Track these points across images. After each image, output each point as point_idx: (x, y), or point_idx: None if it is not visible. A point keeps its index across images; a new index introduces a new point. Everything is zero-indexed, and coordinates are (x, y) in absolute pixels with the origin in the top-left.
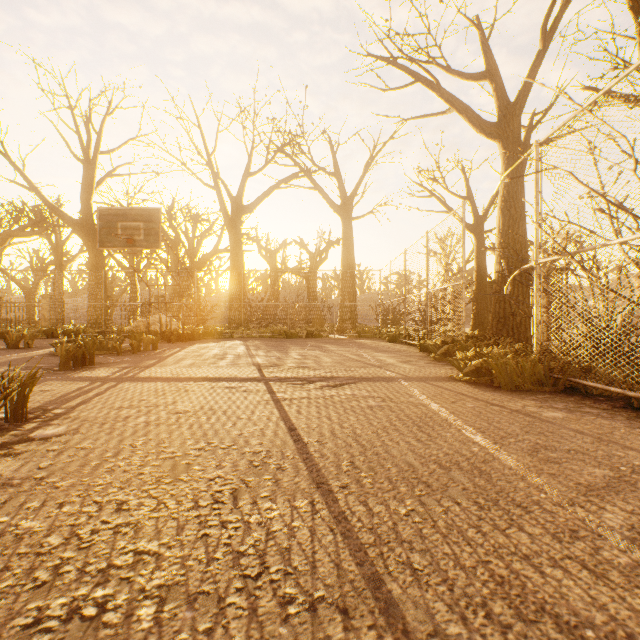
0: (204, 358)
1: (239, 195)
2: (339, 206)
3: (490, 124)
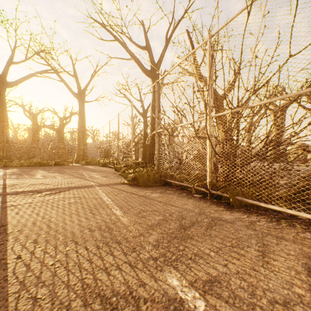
0: None
1: (4, 74)
2: (77, 94)
3: (148, 70)
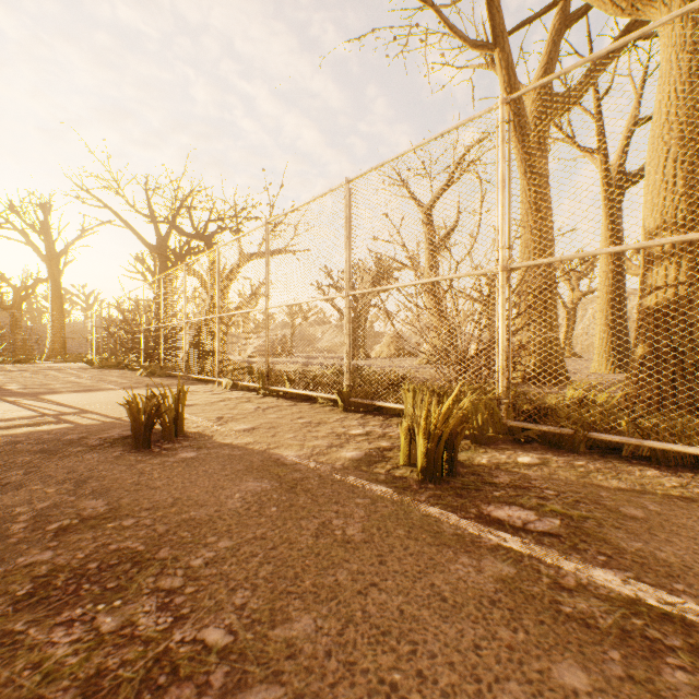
0: None
1: None
2: (48, 258)
3: (152, 245)
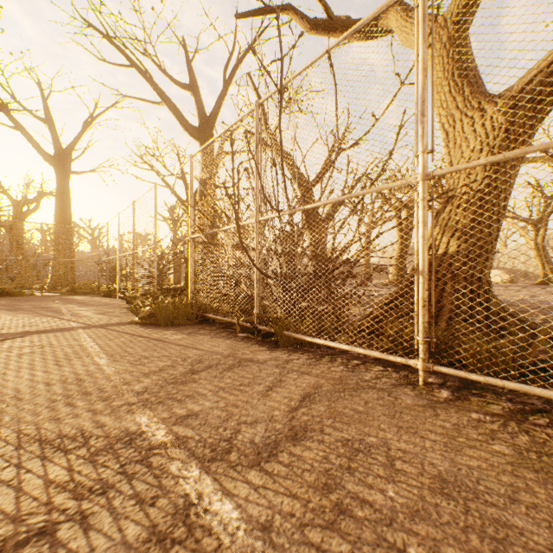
0: None
1: None
2: (52, 156)
3: (193, 127)
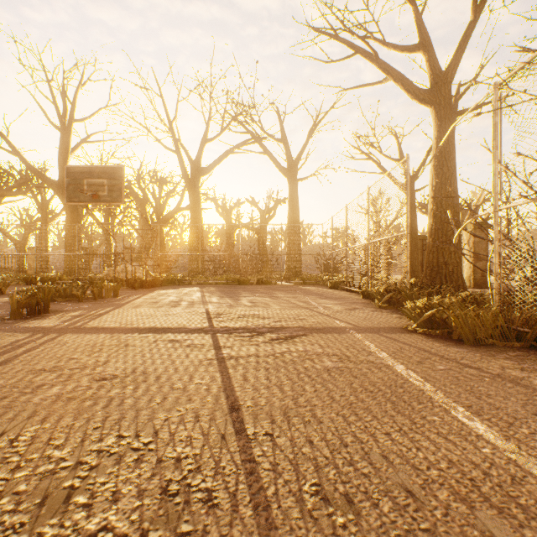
0: (159, 305)
1: (198, 158)
2: (286, 168)
3: (423, 91)
